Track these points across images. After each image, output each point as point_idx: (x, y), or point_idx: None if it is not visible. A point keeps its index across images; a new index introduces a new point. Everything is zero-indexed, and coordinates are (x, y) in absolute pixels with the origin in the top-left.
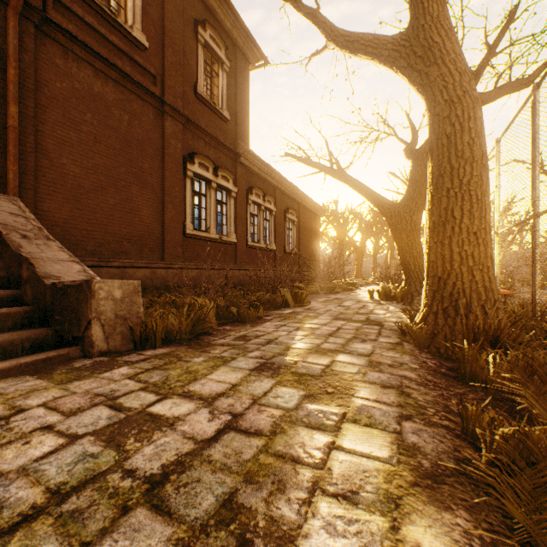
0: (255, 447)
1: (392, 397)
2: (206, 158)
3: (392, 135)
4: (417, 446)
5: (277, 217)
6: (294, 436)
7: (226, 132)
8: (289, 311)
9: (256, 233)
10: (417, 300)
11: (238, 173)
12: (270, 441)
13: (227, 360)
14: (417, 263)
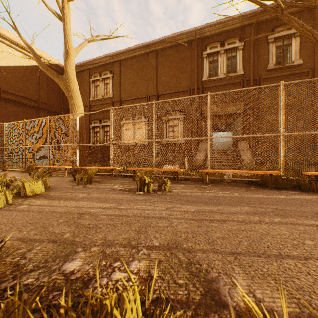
0: None
1: None
2: None
3: None
4: None
5: None
6: None
7: None
8: None
9: None
10: None
11: None
12: None
13: None
14: None
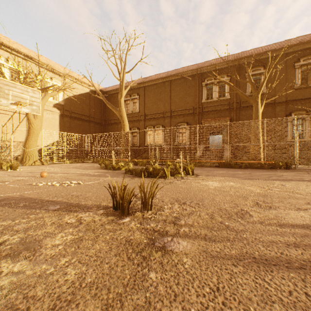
0: None
1: None
2: (299, 111)
3: None
4: None
5: None
6: None
7: None
8: None
9: None
10: None
11: None
12: None
13: None
14: None
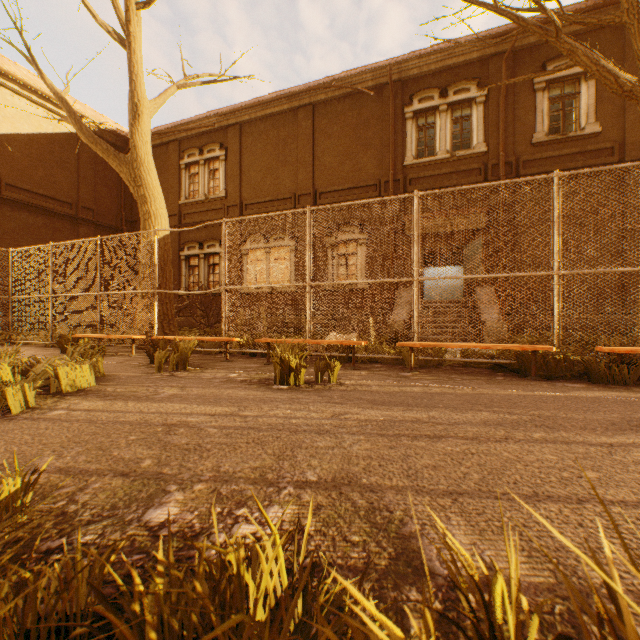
0: None
1: None
2: None
3: None
4: None
5: None
6: None
7: None
8: None
9: None
10: None
11: None
12: None
13: None
14: None
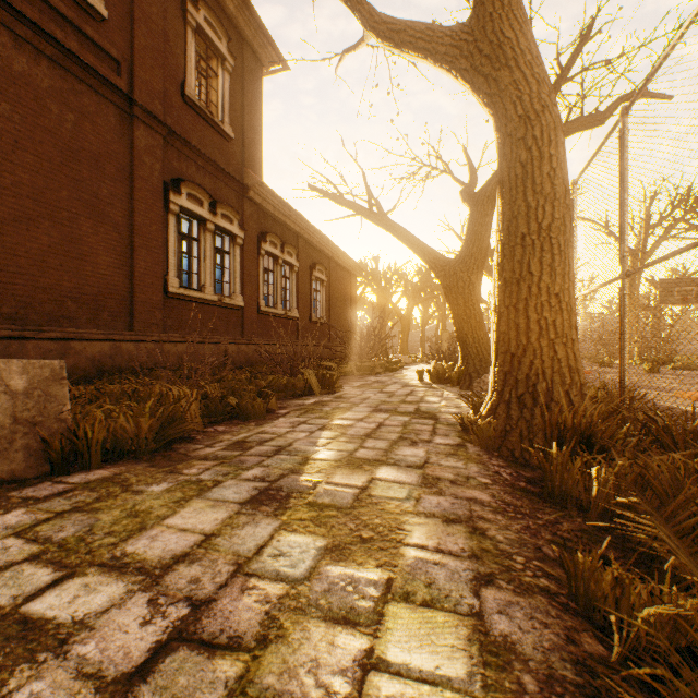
0: (223, 685)
1: (461, 541)
2: (199, 188)
3: (447, 173)
4: (510, 642)
5: (300, 274)
6: (300, 645)
7: (229, 155)
8: (313, 400)
9: (272, 295)
10: (477, 383)
11: (247, 213)
12: (254, 664)
13: (207, 486)
14: (476, 336)
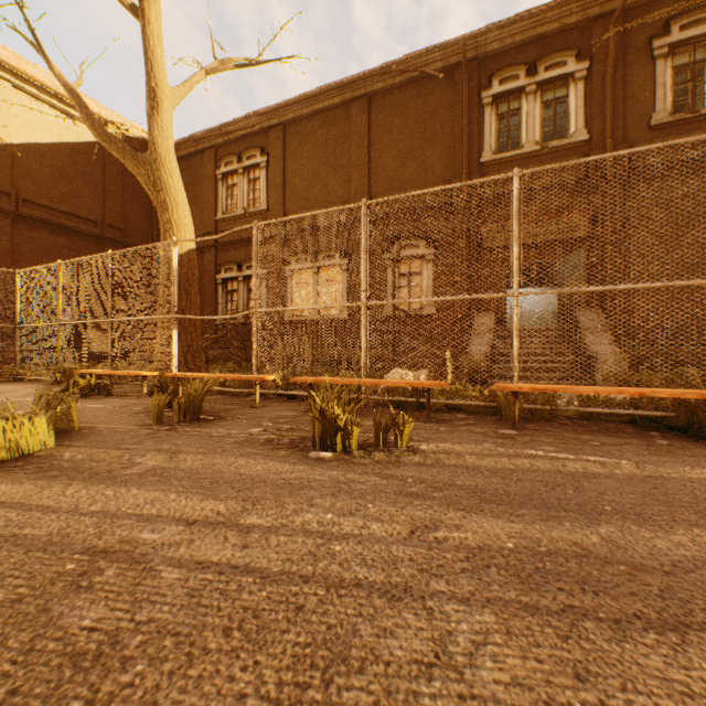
0: None
1: None
2: None
3: None
4: None
5: None
6: None
7: None
8: None
9: None
10: None
11: None
12: None
13: None
14: None
